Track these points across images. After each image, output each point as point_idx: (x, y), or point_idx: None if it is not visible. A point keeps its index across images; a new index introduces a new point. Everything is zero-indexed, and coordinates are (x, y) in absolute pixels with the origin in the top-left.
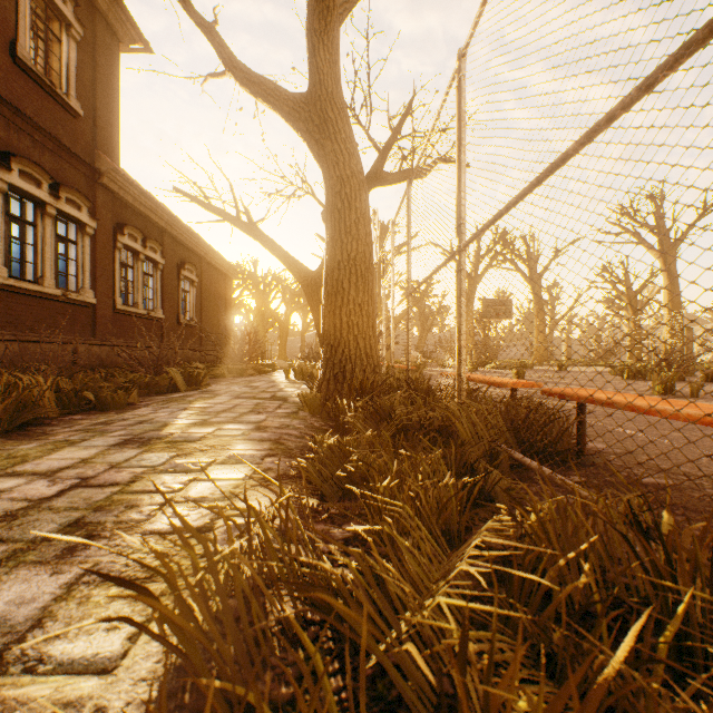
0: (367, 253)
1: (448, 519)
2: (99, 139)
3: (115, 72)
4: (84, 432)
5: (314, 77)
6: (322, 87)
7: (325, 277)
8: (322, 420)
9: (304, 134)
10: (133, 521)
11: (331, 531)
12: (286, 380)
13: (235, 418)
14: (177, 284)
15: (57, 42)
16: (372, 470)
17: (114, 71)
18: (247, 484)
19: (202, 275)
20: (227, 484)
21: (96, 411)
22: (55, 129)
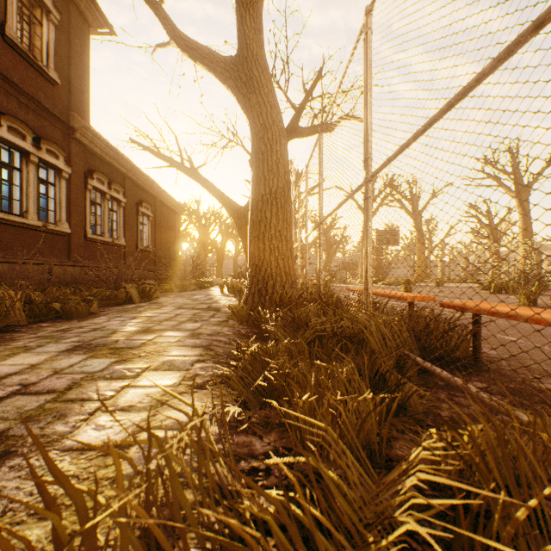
0: (285, 188)
1: (367, 432)
2: (73, 103)
3: (86, 50)
4: (42, 339)
5: (242, 42)
6: (248, 50)
7: (251, 208)
8: (248, 327)
9: (234, 90)
10: (55, 435)
11: (252, 444)
12: (221, 294)
13: (175, 326)
14: (136, 218)
15: (39, 25)
16: (292, 382)
17: (85, 49)
18: (175, 391)
19: (156, 211)
20: (156, 391)
21: (62, 319)
22: (37, 94)
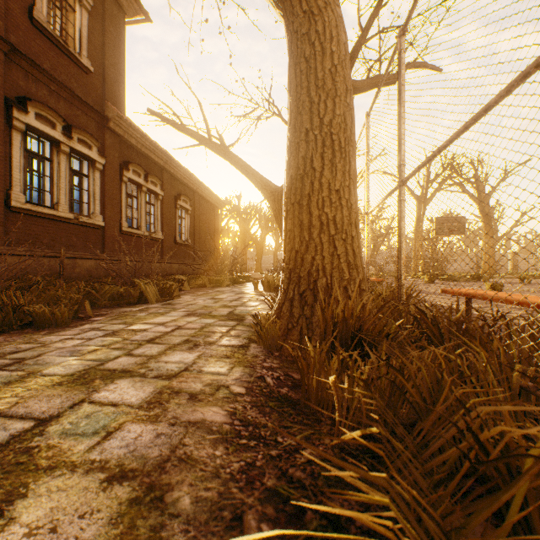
0: (347, 117)
1: None
2: (107, 92)
3: (121, 39)
4: None
5: None
6: None
7: (288, 158)
8: (281, 366)
9: None
10: None
11: None
12: (254, 291)
13: (149, 359)
14: (174, 212)
15: (72, 12)
16: None
17: (120, 38)
18: None
19: (194, 205)
20: None
21: (32, 329)
22: (69, 82)
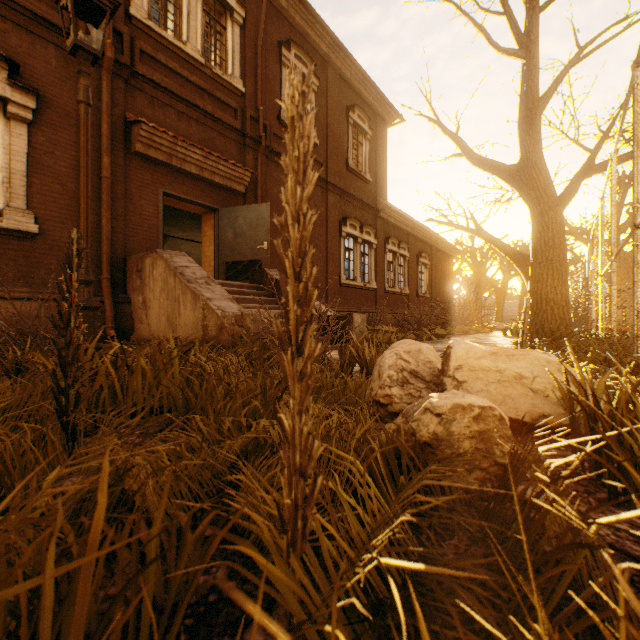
0: (560, 255)
1: None
2: (377, 190)
3: (384, 145)
4: None
5: (522, 155)
6: (528, 160)
7: (530, 272)
8: None
9: (516, 189)
10: None
11: None
12: (503, 336)
13: None
14: (416, 269)
15: (360, 146)
16: None
17: (384, 145)
18: None
19: (431, 259)
20: None
21: None
22: (360, 195)
